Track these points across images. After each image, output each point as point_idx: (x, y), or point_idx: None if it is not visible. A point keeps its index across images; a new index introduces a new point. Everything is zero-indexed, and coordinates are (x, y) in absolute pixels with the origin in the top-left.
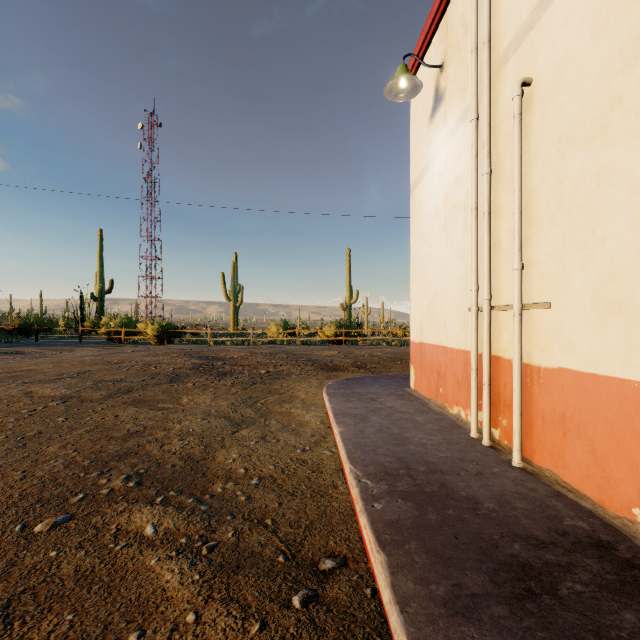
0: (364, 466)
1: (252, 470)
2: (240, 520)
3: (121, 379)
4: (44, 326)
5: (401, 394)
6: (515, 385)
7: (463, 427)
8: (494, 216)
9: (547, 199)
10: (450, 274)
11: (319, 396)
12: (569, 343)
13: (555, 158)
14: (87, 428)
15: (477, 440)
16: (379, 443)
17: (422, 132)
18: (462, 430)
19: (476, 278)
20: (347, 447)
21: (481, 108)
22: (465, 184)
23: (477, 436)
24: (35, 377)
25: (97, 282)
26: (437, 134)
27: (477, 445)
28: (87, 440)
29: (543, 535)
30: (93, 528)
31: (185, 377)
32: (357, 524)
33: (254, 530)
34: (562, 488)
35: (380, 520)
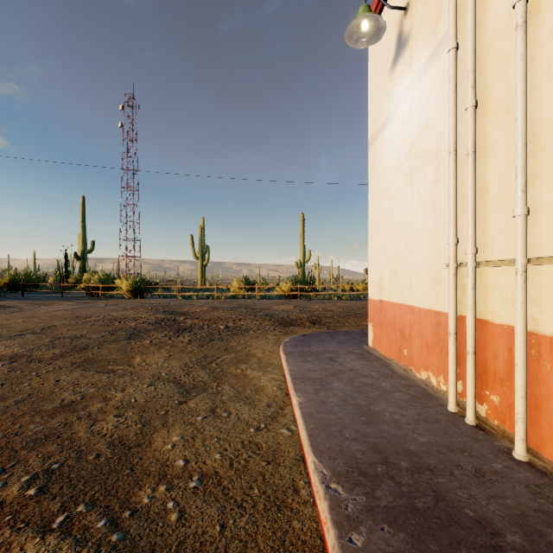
0: (331, 459)
1: (193, 462)
2: None
3: (81, 335)
4: (33, 282)
5: (360, 353)
6: (518, 359)
7: (436, 397)
8: (478, 157)
9: None
10: (417, 228)
11: (276, 354)
12: None
13: None
14: (18, 397)
15: (458, 416)
16: (345, 420)
17: (382, 84)
18: (436, 401)
19: (455, 230)
20: (308, 427)
21: (459, 38)
22: (437, 128)
23: (456, 410)
24: None
25: (80, 243)
26: (400, 82)
27: (460, 424)
28: (9, 416)
29: None
30: None
31: (145, 333)
32: None
33: None
34: None
35: None
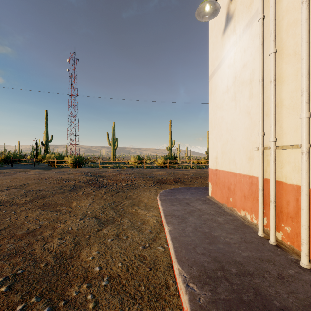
0: (189, 267)
1: (104, 268)
2: None
3: (42, 189)
4: (18, 158)
5: (204, 200)
6: (304, 205)
7: (250, 226)
8: (277, 83)
9: None
10: (238, 126)
11: (155, 200)
12: None
13: None
14: (2, 227)
15: (264, 239)
16: (197, 242)
17: (217, 43)
18: (250, 229)
19: (262, 127)
20: (175, 246)
21: (264, 12)
22: (250, 67)
23: (263, 235)
24: None
25: (44, 136)
26: (228, 41)
27: (266, 244)
28: None
29: None
30: None
31: (80, 188)
32: None
33: None
34: None
35: None
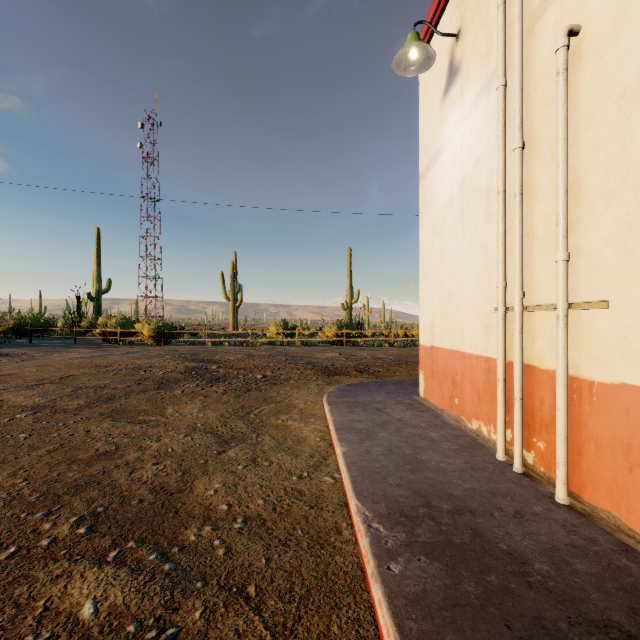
0: (374, 503)
1: (236, 507)
2: (214, 589)
3: (105, 385)
4: (40, 326)
5: (410, 403)
6: (560, 403)
7: (486, 446)
8: (526, 199)
9: (603, 172)
10: (468, 269)
11: (319, 405)
12: (638, 353)
13: (616, 119)
14: (50, 447)
15: (506, 464)
16: (390, 468)
17: (433, 113)
18: (485, 450)
19: (504, 273)
20: (352, 474)
21: (508, 74)
22: (487, 165)
23: (505, 459)
24: (12, 383)
25: (94, 282)
26: (452, 112)
27: (507, 471)
28: (44, 464)
29: (627, 622)
30: (13, 605)
31: (175, 382)
32: (368, 594)
33: (231, 606)
34: (628, 538)
35: (400, 593)
